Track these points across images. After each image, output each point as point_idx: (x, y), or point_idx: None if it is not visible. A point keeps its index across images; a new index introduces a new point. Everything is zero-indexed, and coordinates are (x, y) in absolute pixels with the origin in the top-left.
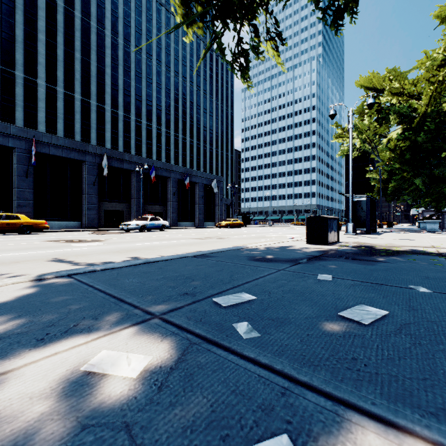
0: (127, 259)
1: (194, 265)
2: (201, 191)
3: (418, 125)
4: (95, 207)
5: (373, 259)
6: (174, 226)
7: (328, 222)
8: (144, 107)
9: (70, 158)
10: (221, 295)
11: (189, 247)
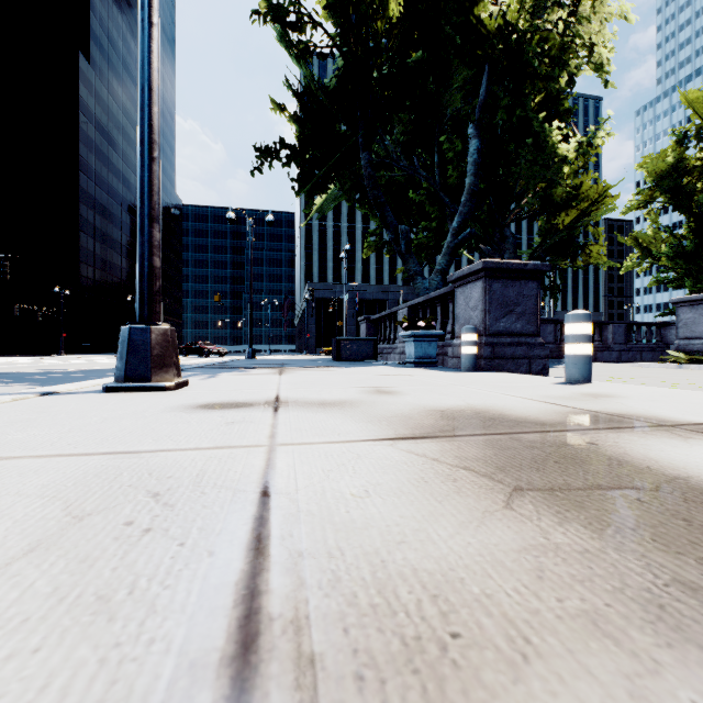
0: None
1: None
2: None
3: None
4: None
5: None
6: None
7: None
8: None
9: (378, 299)
10: None
11: None
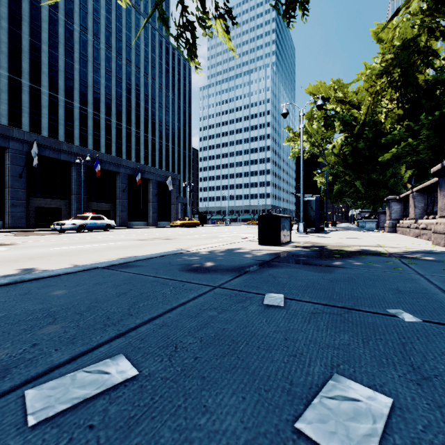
0: (13, 273)
1: (91, 283)
2: (155, 188)
3: (358, 132)
4: (22, 203)
5: (329, 263)
6: (124, 226)
7: (280, 221)
8: (91, 94)
9: None
10: (68, 369)
11: (122, 251)
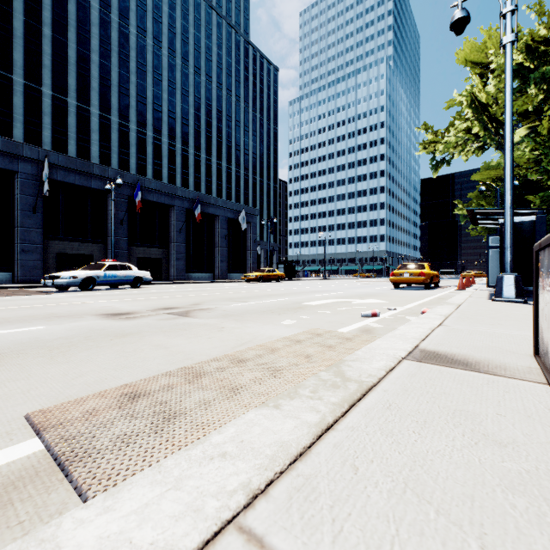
0: None
1: None
2: (224, 228)
3: None
4: (36, 248)
5: None
6: (180, 280)
7: None
8: (150, 113)
9: None
10: None
11: None
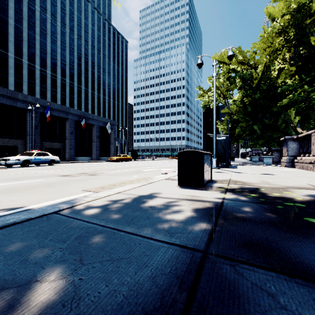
0: None
1: None
2: (98, 131)
3: (255, 87)
4: None
5: None
6: (72, 161)
7: (203, 159)
8: (49, 60)
9: None
10: None
11: (8, 197)
